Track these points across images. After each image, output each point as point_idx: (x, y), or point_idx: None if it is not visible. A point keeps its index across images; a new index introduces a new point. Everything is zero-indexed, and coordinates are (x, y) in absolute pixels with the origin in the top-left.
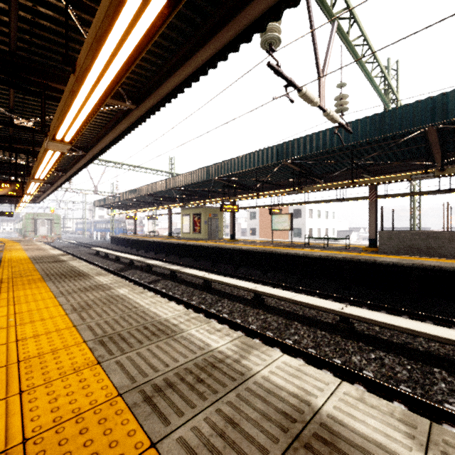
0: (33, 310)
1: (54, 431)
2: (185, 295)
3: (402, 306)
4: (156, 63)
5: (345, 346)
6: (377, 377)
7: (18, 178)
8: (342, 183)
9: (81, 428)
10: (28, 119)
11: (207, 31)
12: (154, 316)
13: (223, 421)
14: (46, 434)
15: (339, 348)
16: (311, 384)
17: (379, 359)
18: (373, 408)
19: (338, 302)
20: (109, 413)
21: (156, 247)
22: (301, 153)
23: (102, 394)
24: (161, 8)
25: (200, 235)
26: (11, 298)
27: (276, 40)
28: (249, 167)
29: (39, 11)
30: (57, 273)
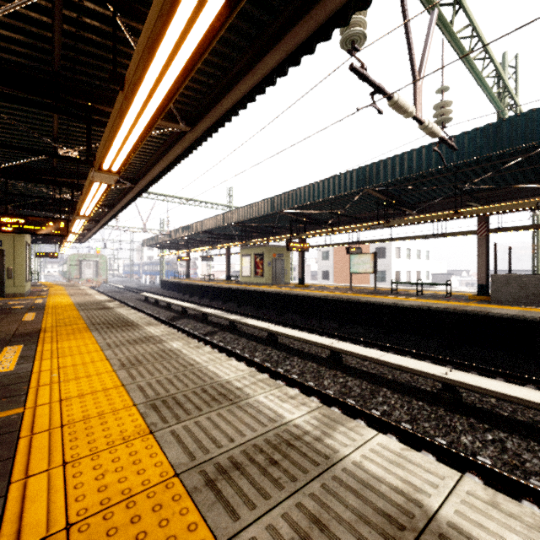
0: (78, 364)
1: (101, 517)
2: (246, 350)
3: (525, 373)
4: (214, 75)
5: (451, 422)
6: (497, 465)
7: (63, 216)
8: (442, 214)
9: (132, 515)
10: (72, 148)
11: (275, 31)
12: (213, 376)
13: (307, 520)
14: (92, 520)
15: (443, 424)
16: (419, 477)
17: (499, 441)
18: (513, 518)
19: (438, 364)
20: (165, 498)
21: (212, 293)
22: (389, 178)
23: (155, 473)
24: (224, 0)
25: (263, 279)
26: (55, 350)
27: (361, 36)
28: (323, 197)
29: (84, 22)
30: (104, 322)
